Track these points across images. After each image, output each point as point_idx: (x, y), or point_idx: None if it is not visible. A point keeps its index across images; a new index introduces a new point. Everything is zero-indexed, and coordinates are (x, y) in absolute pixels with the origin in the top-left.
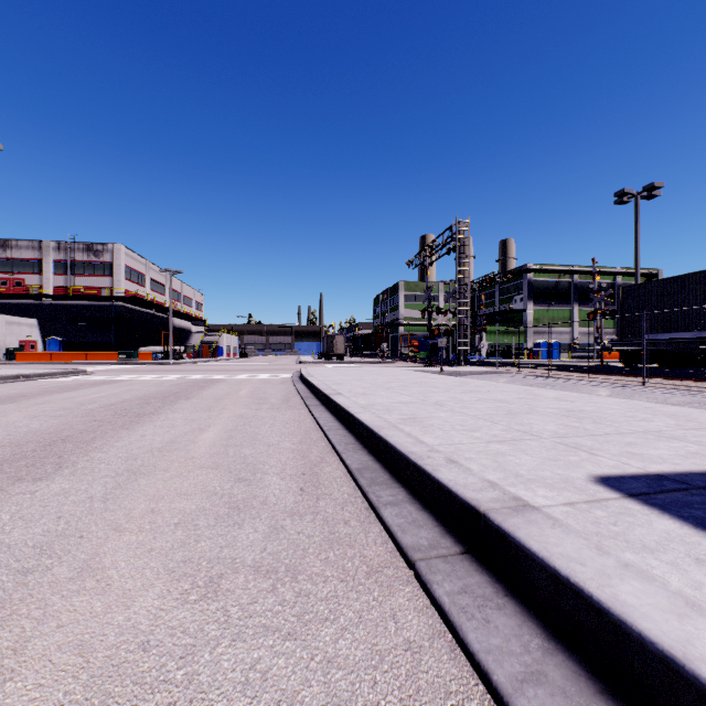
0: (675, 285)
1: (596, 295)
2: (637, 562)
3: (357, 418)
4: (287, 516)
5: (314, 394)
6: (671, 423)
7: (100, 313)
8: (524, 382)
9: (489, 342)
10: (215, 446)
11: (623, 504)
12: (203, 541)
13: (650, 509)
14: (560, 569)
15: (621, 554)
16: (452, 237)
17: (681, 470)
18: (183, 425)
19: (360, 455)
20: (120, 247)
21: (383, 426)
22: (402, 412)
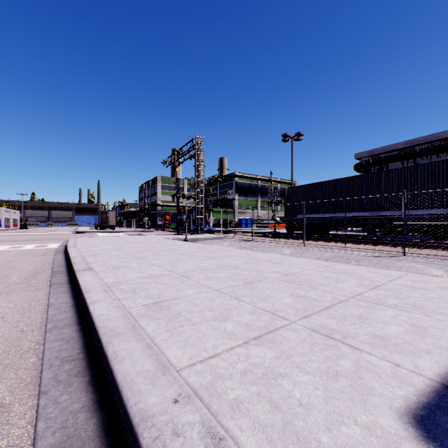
0: (312, 188)
1: (272, 192)
2: None
3: (90, 313)
4: None
5: (68, 267)
6: (355, 282)
7: None
8: (240, 245)
9: (214, 218)
10: None
11: None
12: None
13: None
14: None
15: None
16: (193, 147)
17: (447, 366)
18: None
19: (72, 392)
20: None
21: (117, 329)
22: (149, 292)
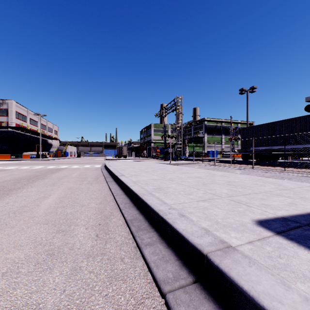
0: (262, 127)
1: (232, 131)
2: (307, 292)
3: (131, 189)
4: (84, 258)
5: (111, 175)
6: (273, 186)
7: (1, 135)
8: (205, 167)
9: (189, 150)
10: (50, 208)
11: (277, 240)
12: (19, 288)
13: (291, 242)
14: (269, 309)
15: (296, 285)
16: (175, 104)
17: (291, 214)
18: (35, 195)
19: (132, 210)
20: (12, 102)
21: (144, 193)
22: (153, 184)
